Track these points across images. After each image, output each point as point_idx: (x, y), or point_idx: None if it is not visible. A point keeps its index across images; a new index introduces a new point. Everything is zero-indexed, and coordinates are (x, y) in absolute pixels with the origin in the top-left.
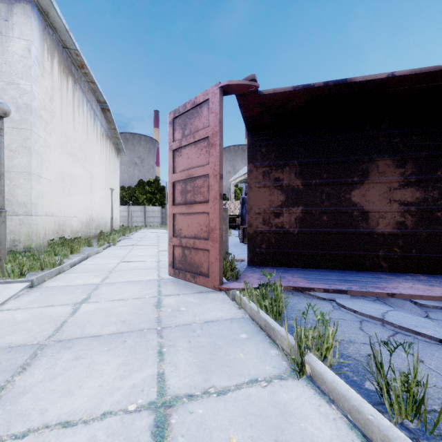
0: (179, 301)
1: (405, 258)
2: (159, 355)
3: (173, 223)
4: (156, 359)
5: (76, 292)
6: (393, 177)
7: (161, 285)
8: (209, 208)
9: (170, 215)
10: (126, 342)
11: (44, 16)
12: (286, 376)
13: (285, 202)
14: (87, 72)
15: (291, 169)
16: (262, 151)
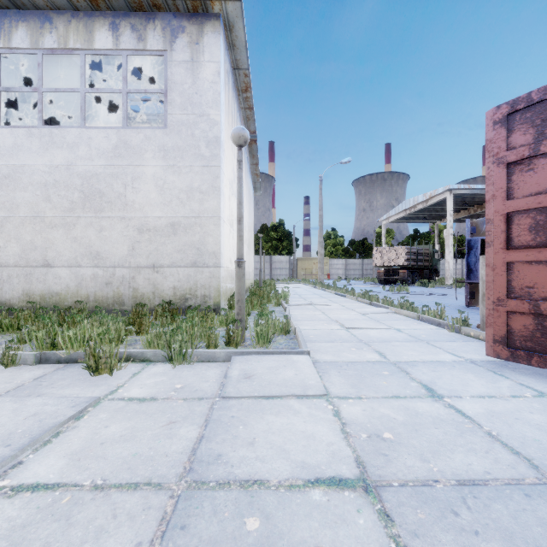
0: None
1: None
2: None
3: (506, 277)
4: None
5: (386, 375)
6: None
7: (500, 373)
8: None
9: (500, 265)
10: None
11: (227, 33)
12: None
13: None
14: (248, 97)
15: None
16: None
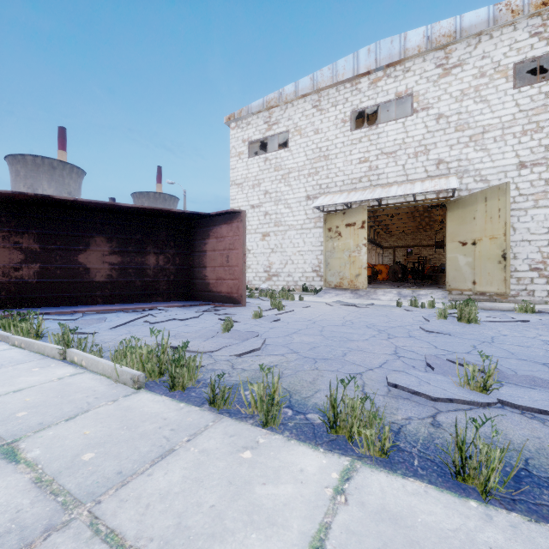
0: None
1: (112, 295)
2: None
3: None
4: None
5: None
6: (105, 248)
7: None
8: None
9: None
10: None
11: None
12: None
13: (25, 260)
14: None
15: (30, 236)
16: (2, 220)
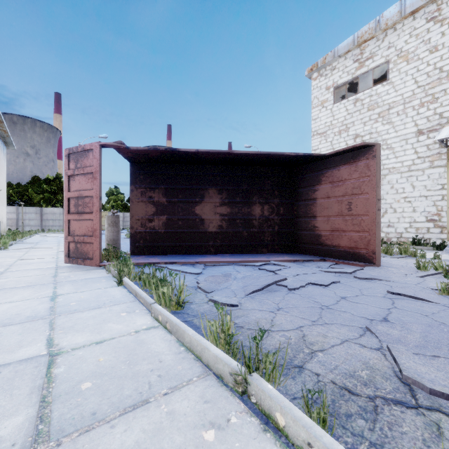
0: (70, 274)
1: (222, 246)
2: (55, 288)
3: (69, 226)
4: (52, 289)
5: None
6: (217, 200)
7: (59, 269)
8: (93, 217)
9: (66, 221)
10: (34, 287)
11: None
12: (114, 286)
13: (156, 212)
14: None
15: (159, 191)
16: (141, 177)
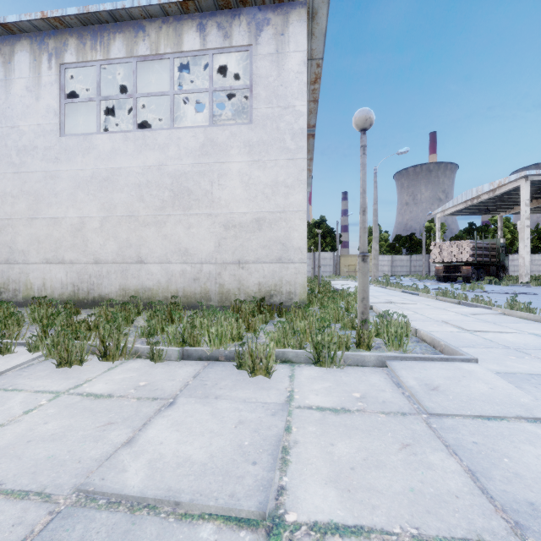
0: None
1: None
2: None
3: None
4: None
5: None
6: None
7: None
8: None
9: None
10: None
11: (308, 21)
12: None
13: None
14: (315, 88)
15: None
16: None
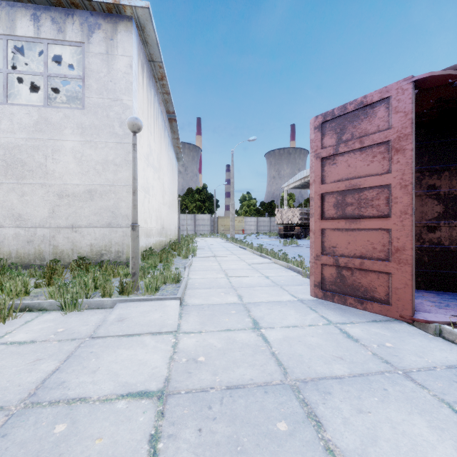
0: (367, 332)
1: None
2: None
3: (321, 239)
4: None
5: (232, 313)
6: None
7: (314, 309)
8: (391, 225)
9: (317, 231)
10: (388, 390)
11: (140, 32)
12: None
13: (443, 213)
14: (164, 84)
15: (451, 174)
16: None
